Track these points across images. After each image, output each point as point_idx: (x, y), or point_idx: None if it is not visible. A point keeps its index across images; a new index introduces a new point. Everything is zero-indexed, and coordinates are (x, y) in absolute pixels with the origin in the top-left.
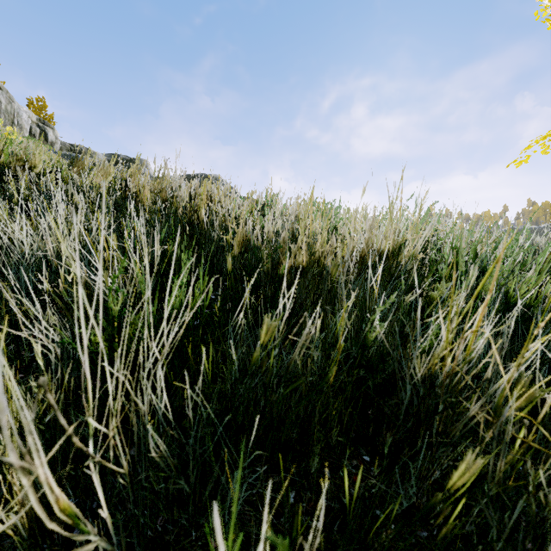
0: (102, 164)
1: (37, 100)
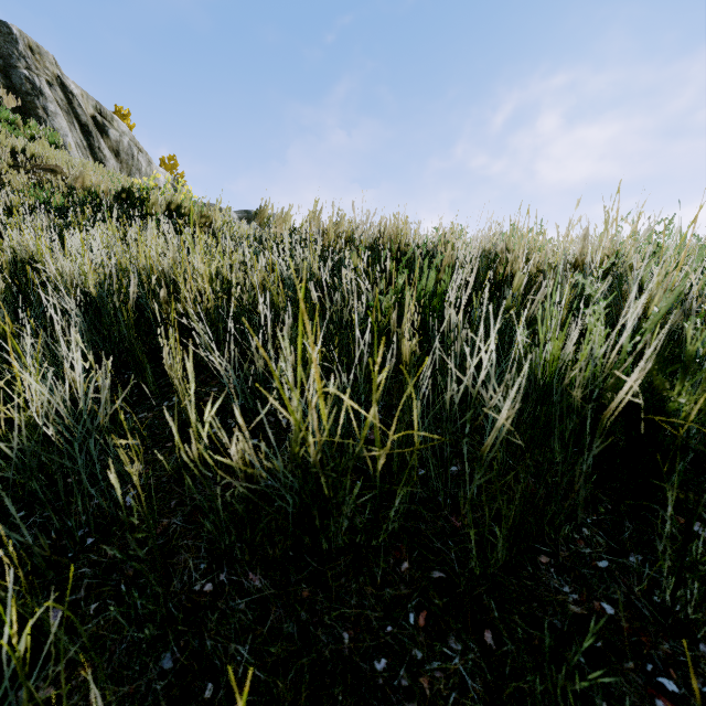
0: (281, 213)
1: (169, 159)
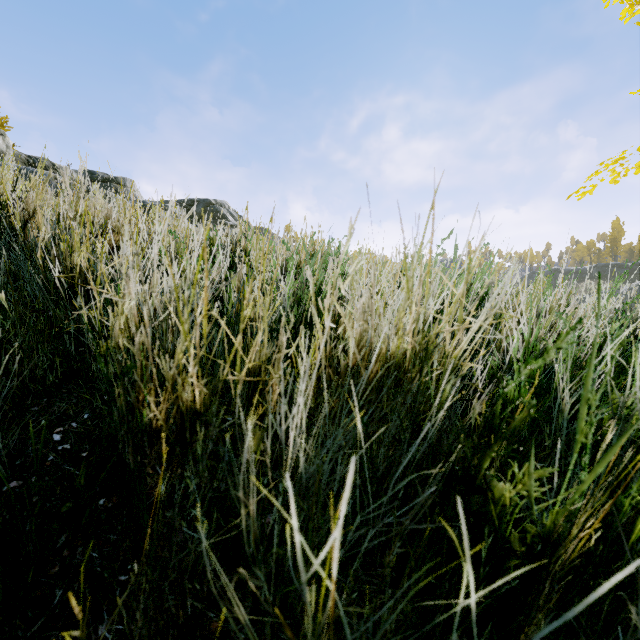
0: None
1: None
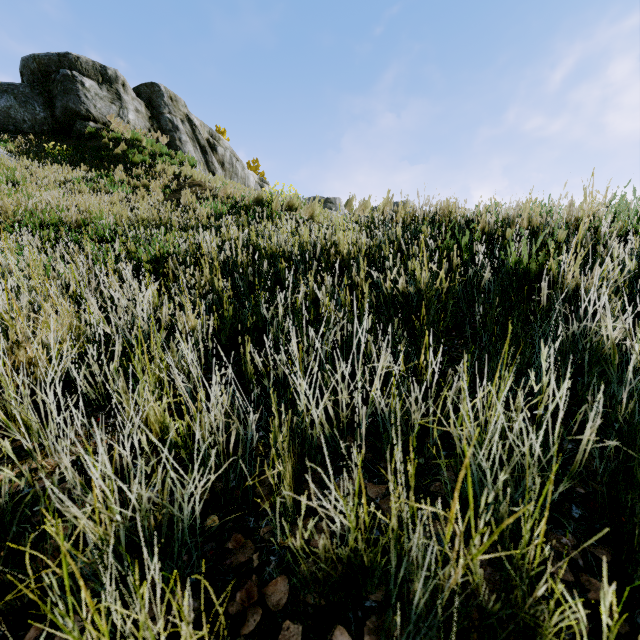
0: (363, 202)
1: (253, 162)
